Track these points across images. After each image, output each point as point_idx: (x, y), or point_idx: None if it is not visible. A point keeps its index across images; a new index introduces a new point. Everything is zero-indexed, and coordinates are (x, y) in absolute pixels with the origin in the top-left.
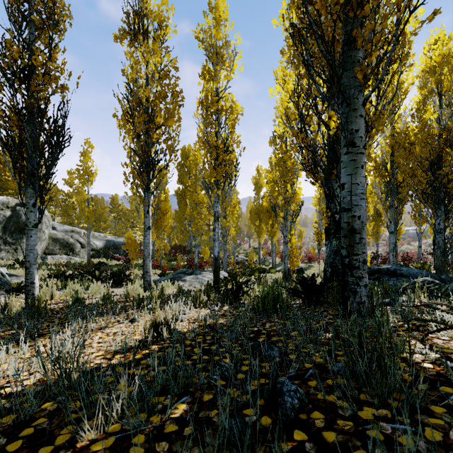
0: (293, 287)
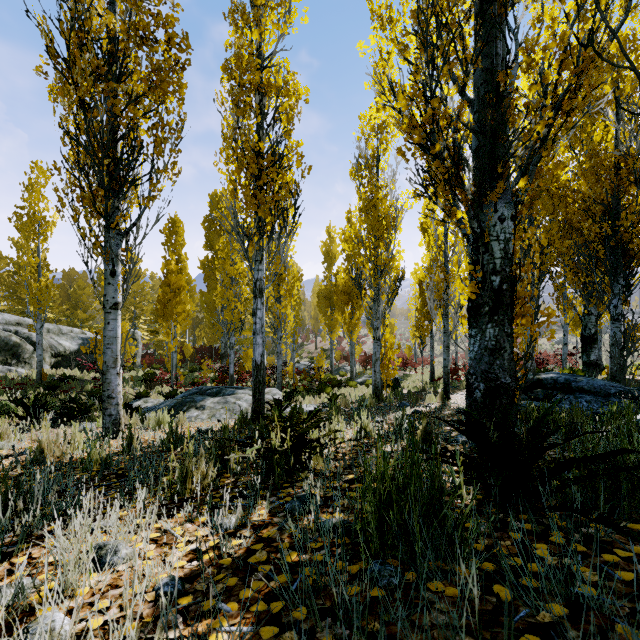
0: (422, 429)
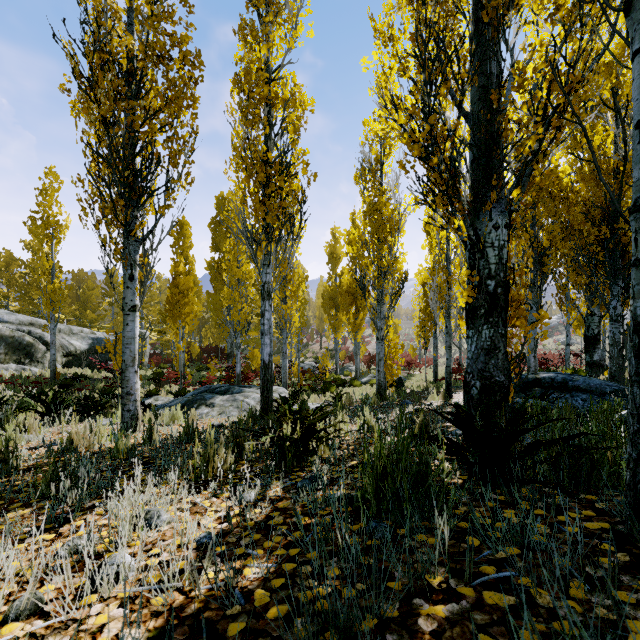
0: (420, 422)
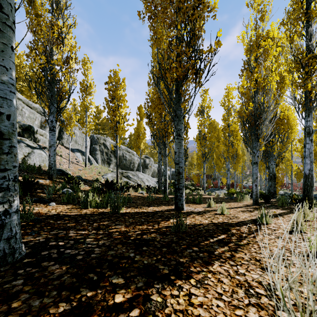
0: None
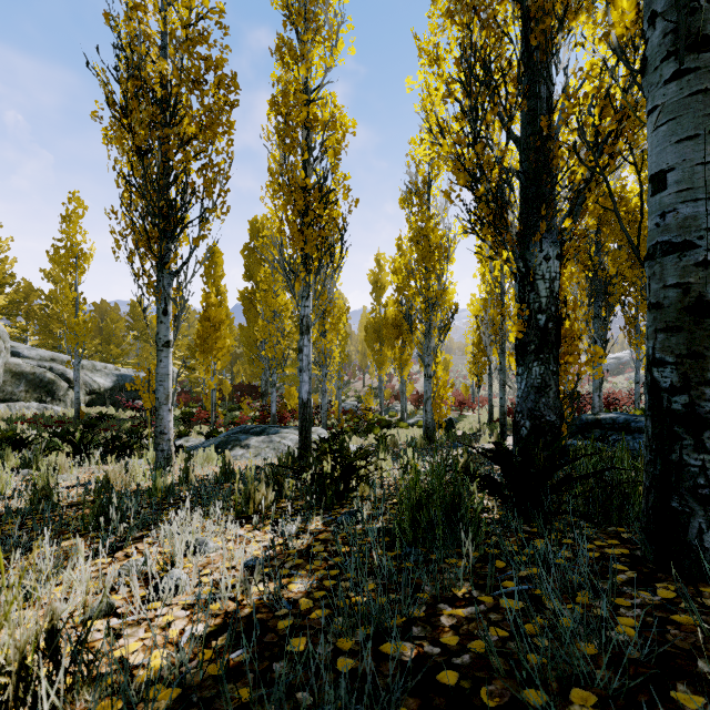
0: (464, 462)
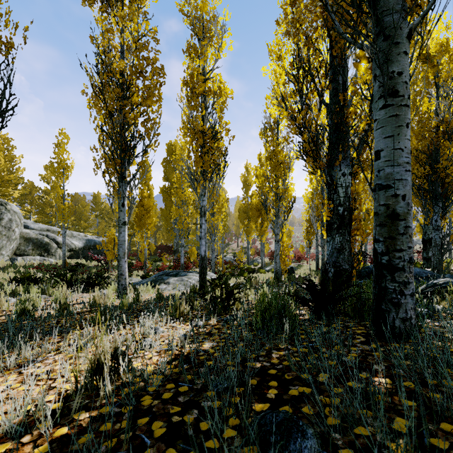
0: (294, 291)
